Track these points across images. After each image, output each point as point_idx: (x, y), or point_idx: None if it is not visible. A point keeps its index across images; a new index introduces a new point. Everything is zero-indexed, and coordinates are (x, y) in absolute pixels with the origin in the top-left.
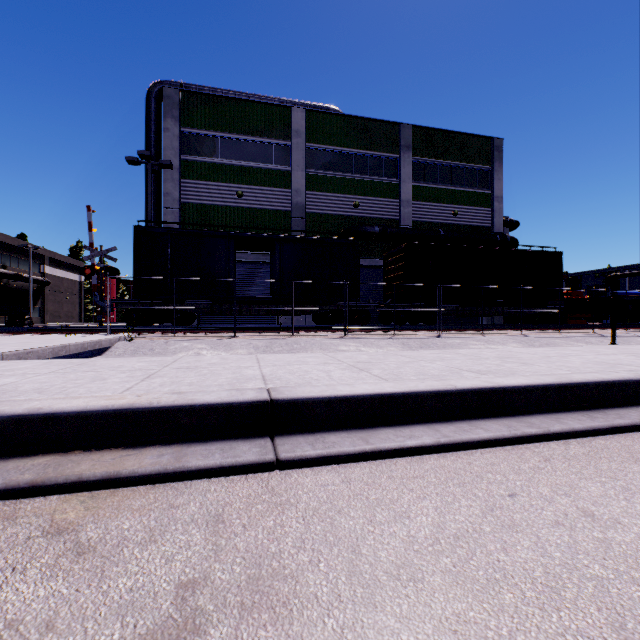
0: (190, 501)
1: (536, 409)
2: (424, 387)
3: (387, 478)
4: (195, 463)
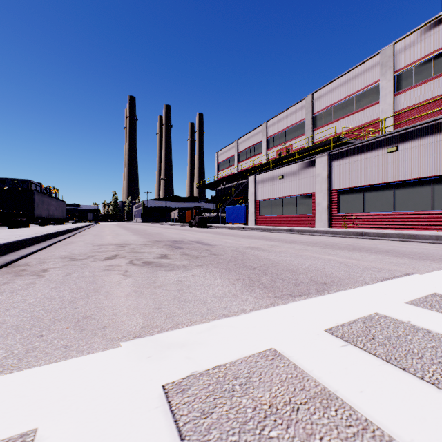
0: (30, 261)
1: (30, 245)
2: (15, 240)
3: (44, 254)
4: (14, 258)
